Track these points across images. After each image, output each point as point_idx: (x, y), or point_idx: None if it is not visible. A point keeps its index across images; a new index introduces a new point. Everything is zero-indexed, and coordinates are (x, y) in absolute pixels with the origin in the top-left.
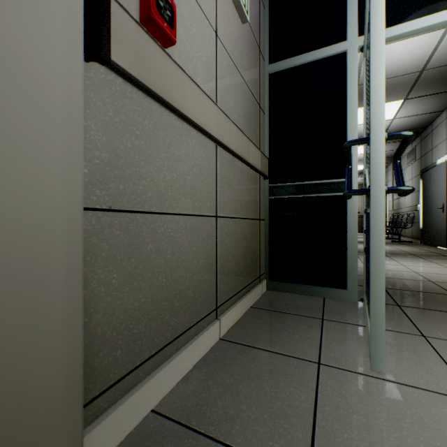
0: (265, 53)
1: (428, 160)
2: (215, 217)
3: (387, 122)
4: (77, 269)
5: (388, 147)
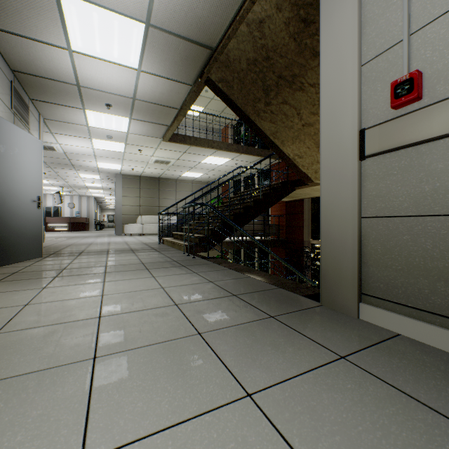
0: None
1: None
2: None
3: None
4: (355, 239)
5: None
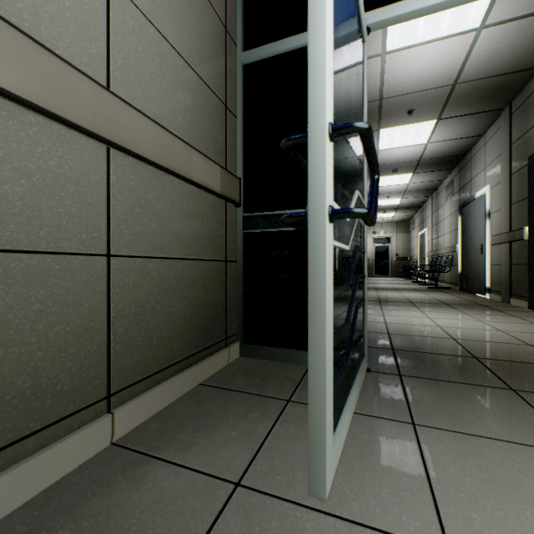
0: (237, 36)
1: (467, 193)
2: (105, 256)
3: (421, 147)
4: None
5: (425, 178)
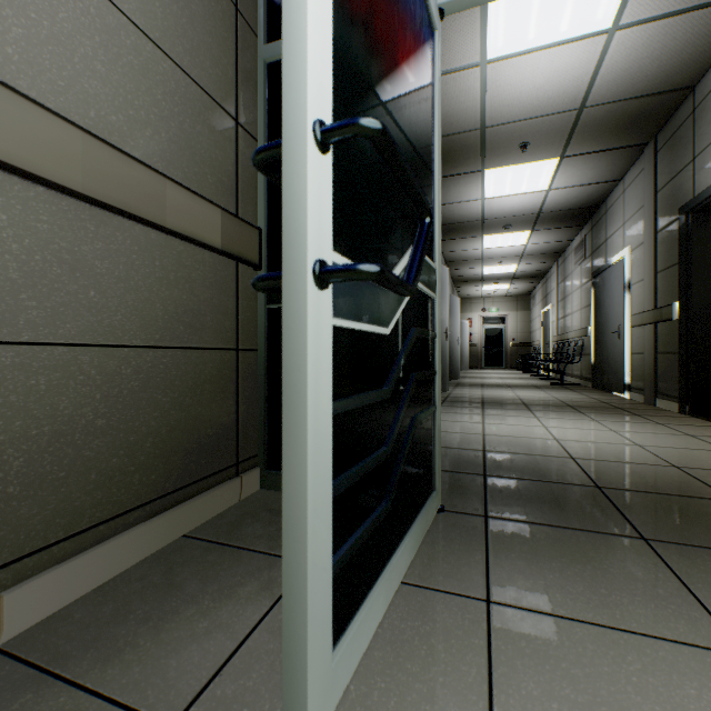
0: (258, 22)
1: (601, 257)
2: None
3: (541, 195)
4: None
5: (548, 237)
